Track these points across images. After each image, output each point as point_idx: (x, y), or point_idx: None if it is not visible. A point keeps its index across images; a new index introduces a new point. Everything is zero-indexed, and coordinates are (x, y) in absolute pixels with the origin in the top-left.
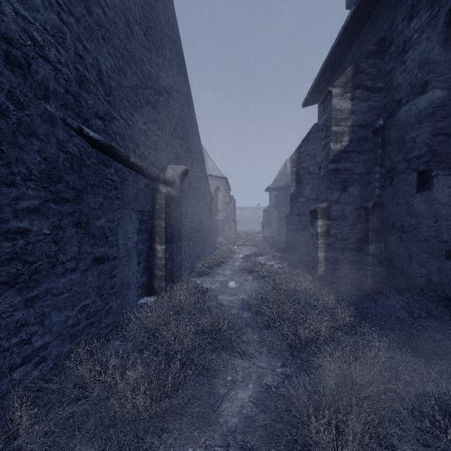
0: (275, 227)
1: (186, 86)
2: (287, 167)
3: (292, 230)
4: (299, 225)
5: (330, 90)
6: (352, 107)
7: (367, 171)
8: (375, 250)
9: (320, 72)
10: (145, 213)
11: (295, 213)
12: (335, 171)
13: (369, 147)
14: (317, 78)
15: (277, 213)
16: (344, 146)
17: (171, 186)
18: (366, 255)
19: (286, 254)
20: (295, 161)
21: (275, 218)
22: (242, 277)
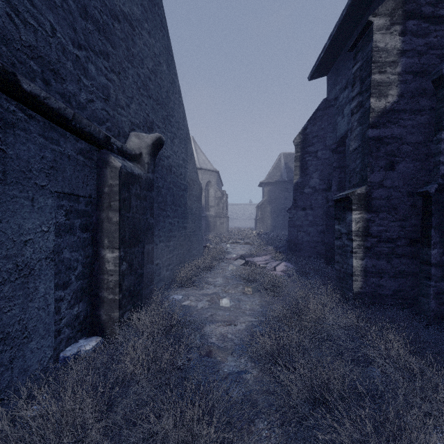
0: (268, 223)
1: (164, 35)
2: (281, 161)
3: (295, 226)
4: (305, 221)
5: (371, 21)
6: (403, 45)
7: (425, 140)
8: (440, 257)
9: (338, 26)
10: (82, 198)
11: (299, 207)
12: (377, 140)
13: (428, 104)
14: (332, 35)
15: (271, 208)
16: (391, 102)
17: (135, 161)
18: (425, 264)
19: (289, 255)
20: (300, 145)
21: (269, 214)
22: (238, 288)
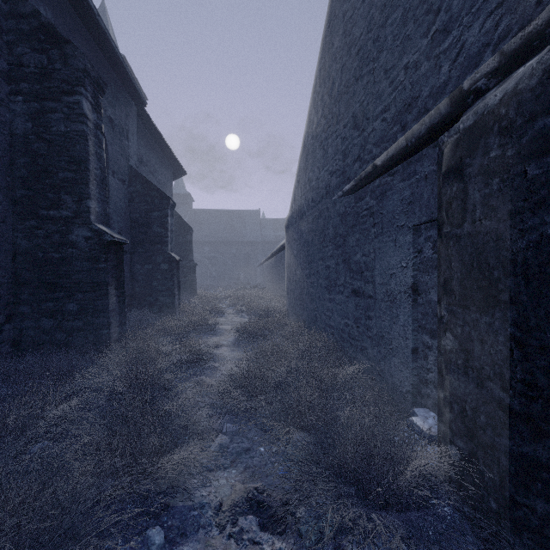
0: None
1: None
2: None
3: None
4: None
5: None
6: None
7: None
8: None
9: None
10: None
11: None
12: None
13: None
14: None
15: None
16: None
17: None
18: None
19: None
20: None
21: None
22: None
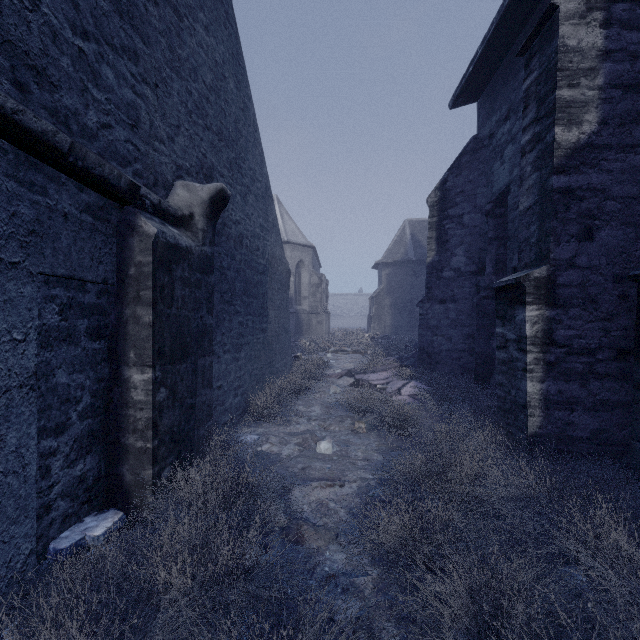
0: (388, 322)
1: (230, 34)
2: (405, 232)
3: (429, 327)
4: (444, 320)
5: (555, 4)
6: (607, 43)
7: None
8: None
9: (496, 23)
10: (92, 285)
11: (436, 299)
12: (565, 193)
13: None
14: (487, 38)
15: (392, 301)
16: (587, 133)
17: (183, 227)
18: None
19: (421, 370)
20: (436, 206)
21: (389, 309)
22: (344, 423)
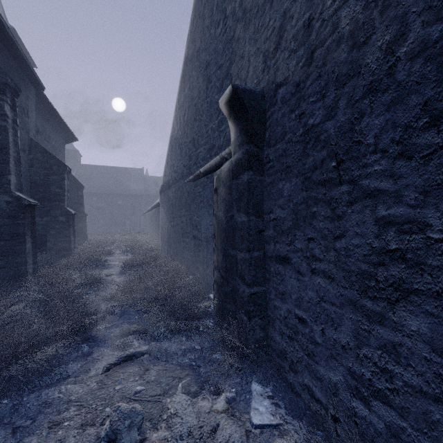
0: None
1: None
2: None
3: None
4: None
5: None
6: None
7: None
8: None
9: None
10: None
11: None
12: None
13: None
14: None
15: None
16: None
17: None
18: None
19: None
20: None
21: None
22: None
